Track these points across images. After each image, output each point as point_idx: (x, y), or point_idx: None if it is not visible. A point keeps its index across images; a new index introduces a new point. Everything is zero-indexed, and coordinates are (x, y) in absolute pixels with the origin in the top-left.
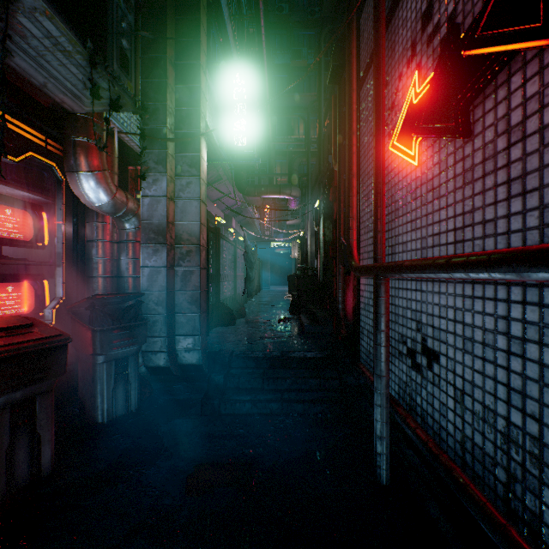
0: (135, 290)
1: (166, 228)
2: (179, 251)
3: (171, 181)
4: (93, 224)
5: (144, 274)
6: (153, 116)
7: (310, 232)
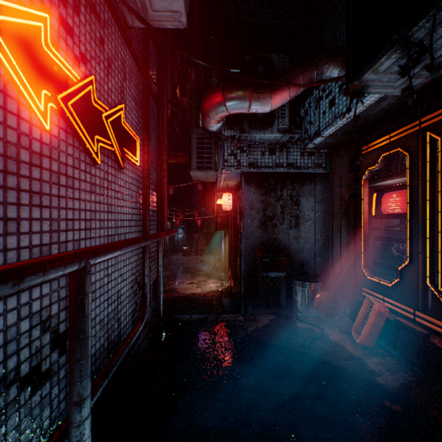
0: None
1: None
2: None
3: None
4: None
5: None
6: None
7: None
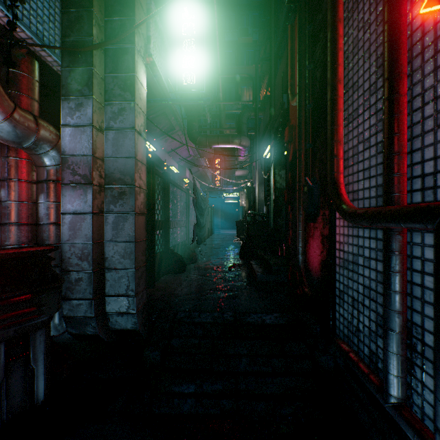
0: (57, 240)
1: (92, 164)
2: (110, 193)
3: (100, 108)
4: (1, 159)
5: (65, 221)
6: (75, 25)
7: (258, 180)
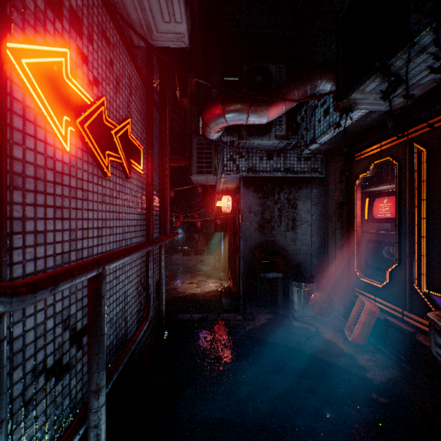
0: None
1: None
2: None
3: None
4: None
5: None
6: None
7: None
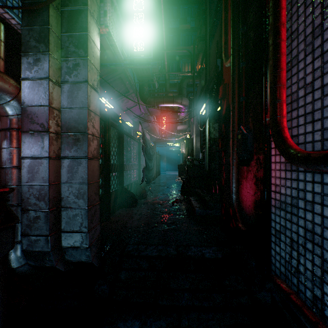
0: (18, 182)
1: (48, 114)
2: (65, 140)
3: (57, 64)
4: None
5: (24, 164)
6: None
7: (195, 133)
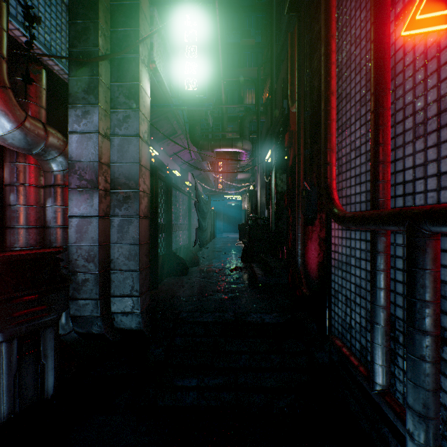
0: (64, 243)
1: (98, 170)
2: (115, 197)
3: (105, 115)
4: (10, 164)
5: (72, 224)
6: (82, 36)
7: (260, 184)
